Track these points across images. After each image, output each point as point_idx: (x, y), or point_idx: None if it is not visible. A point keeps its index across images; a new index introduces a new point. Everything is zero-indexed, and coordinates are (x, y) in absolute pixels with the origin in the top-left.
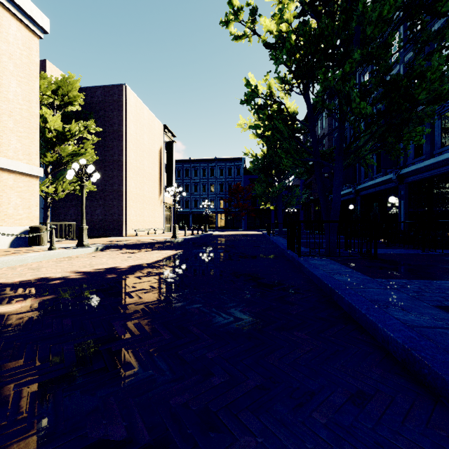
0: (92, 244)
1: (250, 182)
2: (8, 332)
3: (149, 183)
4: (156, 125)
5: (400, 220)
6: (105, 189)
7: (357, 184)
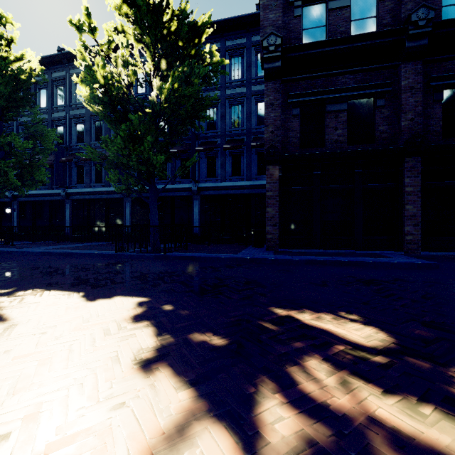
0: None
1: None
2: None
3: None
4: None
5: (14, 225)
6: None
7: None
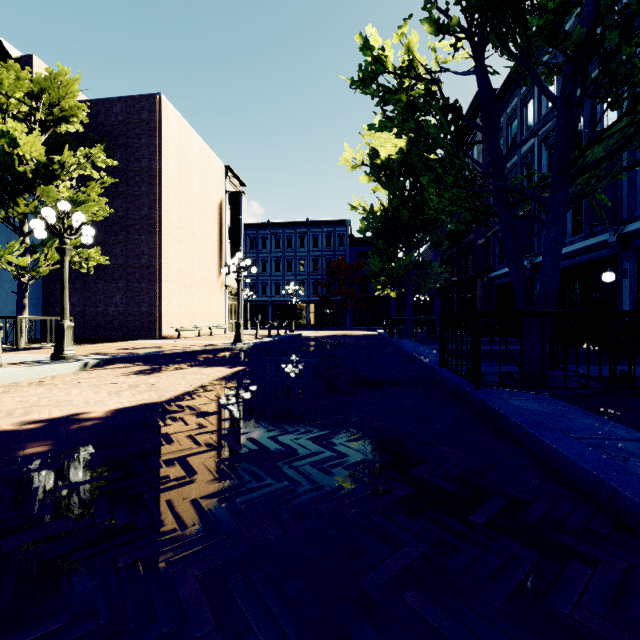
0: (85, 355)
1: (359, 256)
2: None
3: (202, 255)
4: (214, 165)
5: None
6: (128, 263)
7: (535, 254)
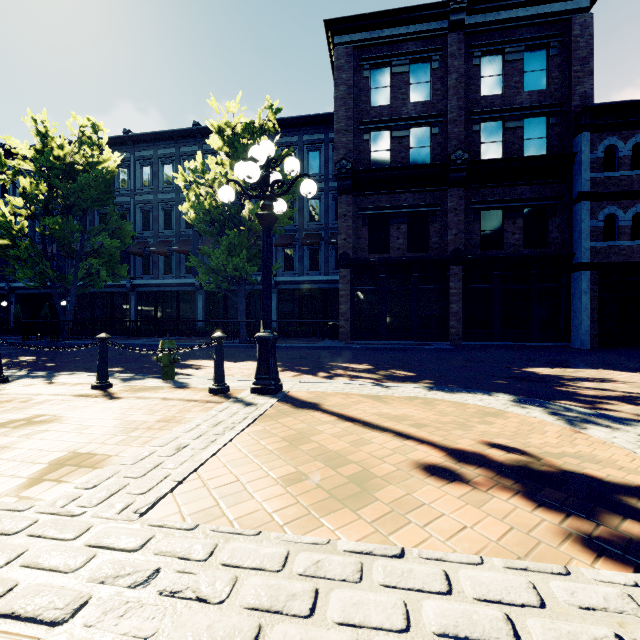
0: None
1: None
2: (65, 355)
3: None
4: None
5: None
6: None
7: (12, 281)
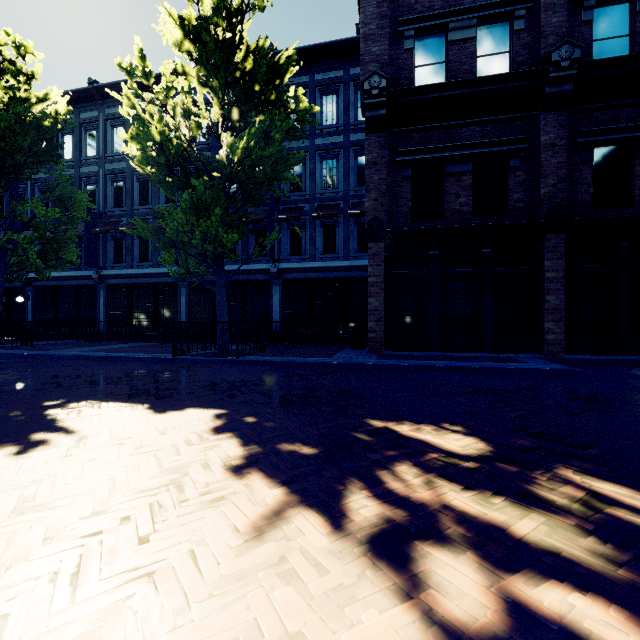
0: None
1: None
2: None
3: None
4: None
5: (28, 319)
6: None
7: None
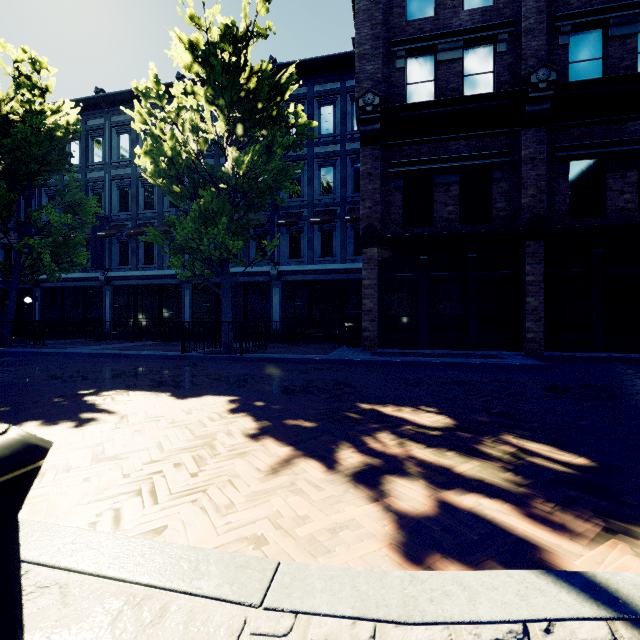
0: None
1: None
2: None
3: None
4: None
5: (36, 319)
6: None
7: None
